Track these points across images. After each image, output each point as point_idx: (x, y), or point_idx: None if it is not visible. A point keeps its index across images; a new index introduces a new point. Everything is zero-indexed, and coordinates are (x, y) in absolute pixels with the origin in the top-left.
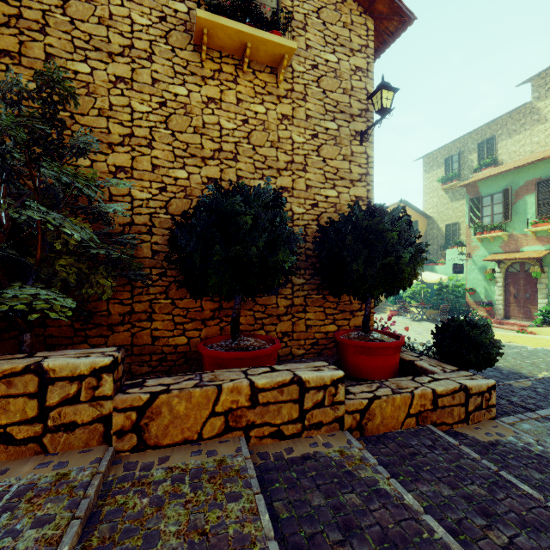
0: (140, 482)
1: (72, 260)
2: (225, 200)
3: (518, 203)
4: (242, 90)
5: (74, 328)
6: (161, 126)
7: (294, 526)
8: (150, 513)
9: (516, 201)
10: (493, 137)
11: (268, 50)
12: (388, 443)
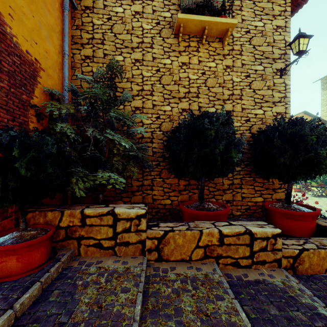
0: (164, 279)
1: (119, 158)
2: (197, 122)
3: None
4: (201, 55)
5: (116, 192)
6: (157, 83)
7: (261, 324)
8: (174, 297)
9: None
10: None
11: (218, 28)
12: (316, 282)
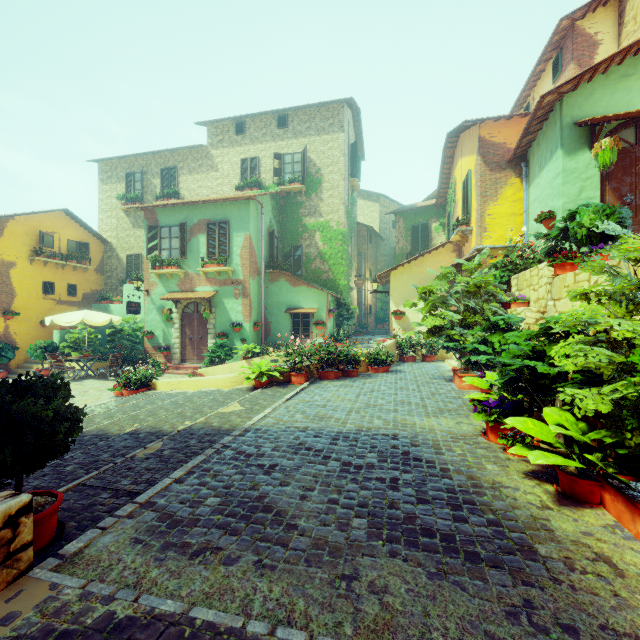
0: None
1: None
2: None
3: (193, 241)
4: None
5: None
6: None
7: None
8: None
9: (192, 238)
10: (176, 167)
11: None
12: None
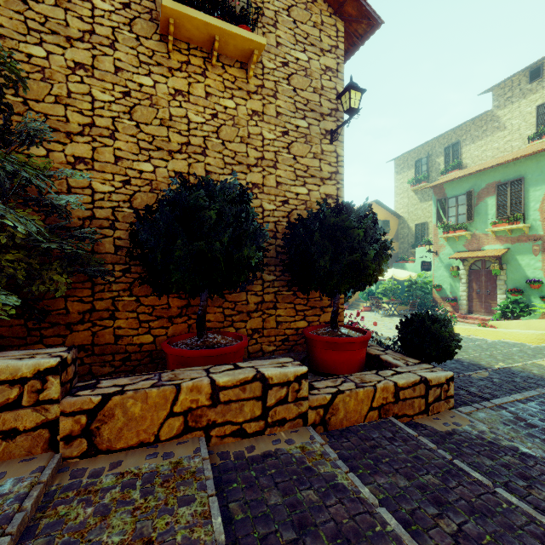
0: (86, 490)
1: (21, 255)
2: (189, 194)
3: (480, 204)
4: (211, 84)
5: (27, 328)
6: (125, 117)
7: (248, 527)
8: (94, 523)
9: (478, 203)
10: (458, 141)
11: (237, 44)
12: (351, 436)
